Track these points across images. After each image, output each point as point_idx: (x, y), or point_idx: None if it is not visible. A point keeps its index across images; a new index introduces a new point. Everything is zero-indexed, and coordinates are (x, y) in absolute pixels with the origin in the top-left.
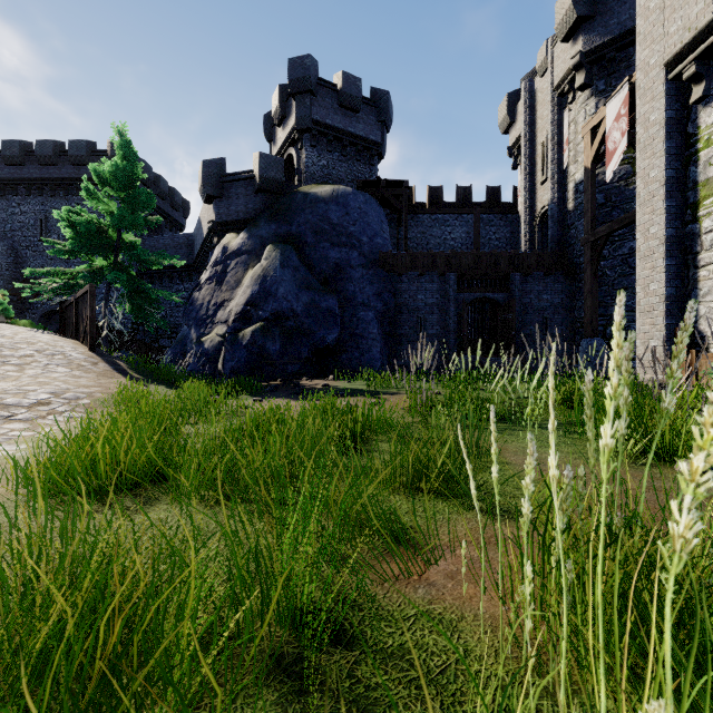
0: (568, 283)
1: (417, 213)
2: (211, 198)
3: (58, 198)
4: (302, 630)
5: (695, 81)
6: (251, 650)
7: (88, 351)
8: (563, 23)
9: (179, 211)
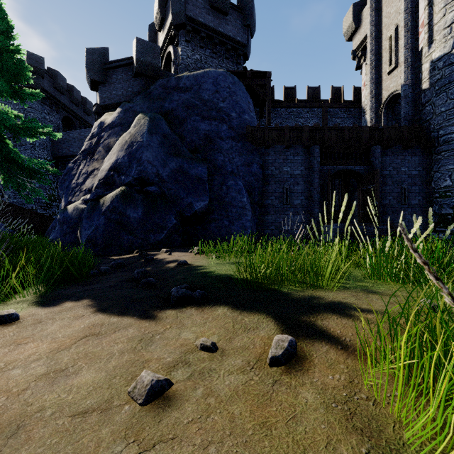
0: (425, 156)
1: (275, 107)
2: (95, 84)
3: None
4: None
5: None
6: None
7: None
8: None
9: (92, 116)
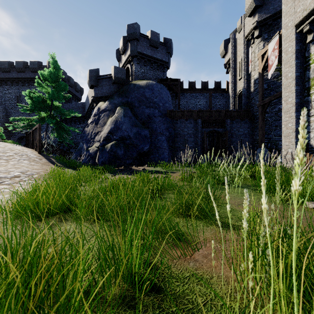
0: (251, 124)
1: (184, 93)
2: (92, 86)
3: (25, 87)
4: (135, 283)
5: (309, 33)
6: (110, 293)
7: (38, 154)
8: (249, 8)
9: (79, 92)
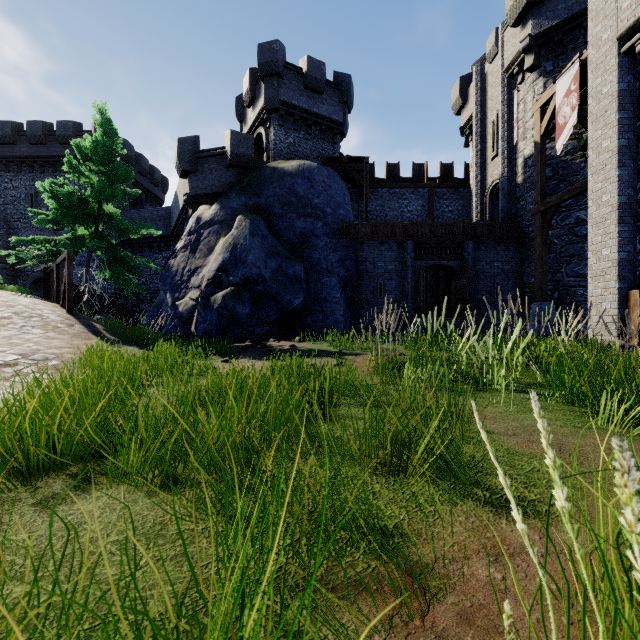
0: (518, 251)
1: (376, 187)
2: (186, 173)
3: (47, 175)
4: None
5: None
6: None
7: (66, 314)
8: (513, 9)
9: (159, 187)
